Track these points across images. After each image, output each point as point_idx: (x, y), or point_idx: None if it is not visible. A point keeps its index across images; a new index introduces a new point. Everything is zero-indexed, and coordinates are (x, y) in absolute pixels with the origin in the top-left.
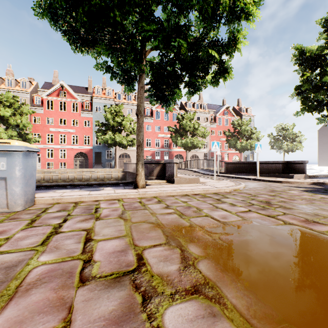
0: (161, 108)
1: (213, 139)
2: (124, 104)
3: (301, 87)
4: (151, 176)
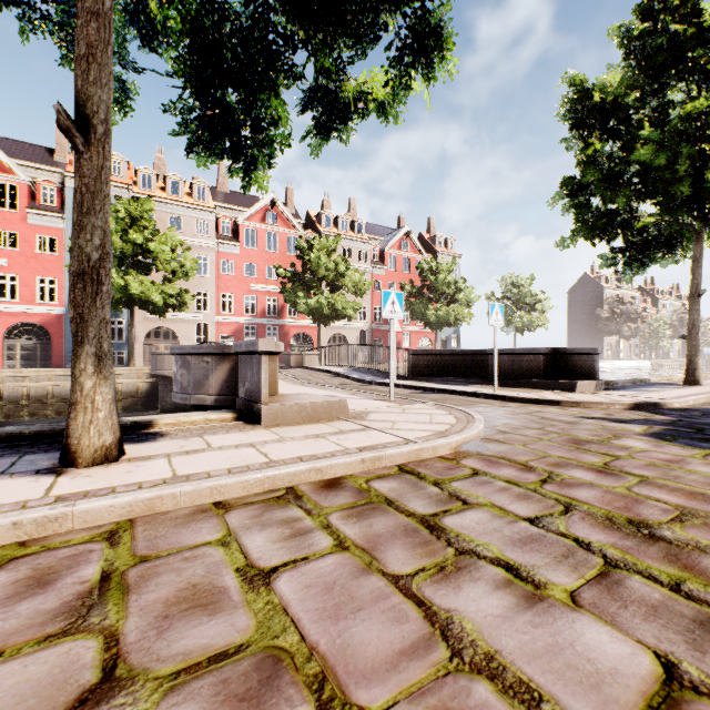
0: (260, 222)
1: (379, 301)
2: (160, 202)
3: (574, 182)
4: (201, 394)
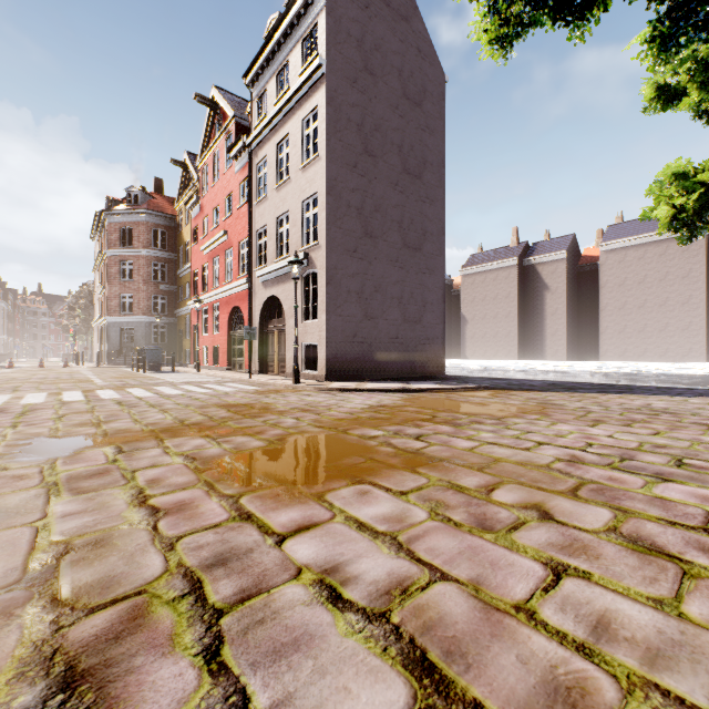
0: None
1: None
2: None
3: None
4: None
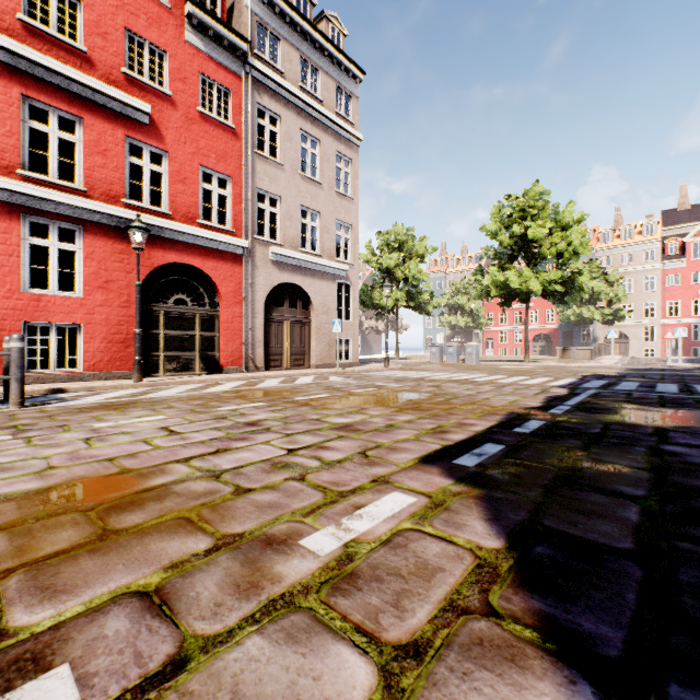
0: None
1: None
2: (614, 248)
3: None
4: None
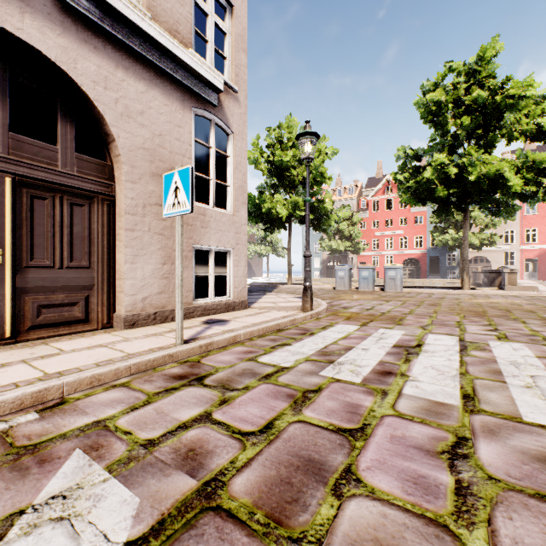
0: None
1: None
2: None
3: None
4: (492, 286)
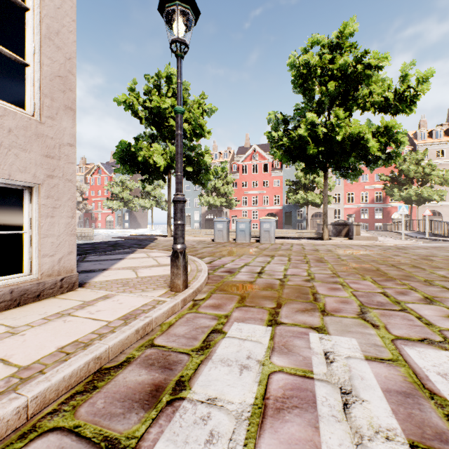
0: None
1: None
2: None
3: None
4: (339, 236)
